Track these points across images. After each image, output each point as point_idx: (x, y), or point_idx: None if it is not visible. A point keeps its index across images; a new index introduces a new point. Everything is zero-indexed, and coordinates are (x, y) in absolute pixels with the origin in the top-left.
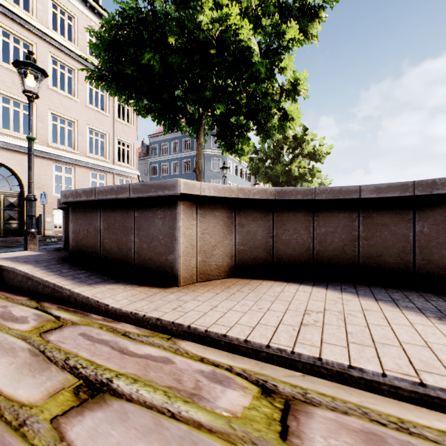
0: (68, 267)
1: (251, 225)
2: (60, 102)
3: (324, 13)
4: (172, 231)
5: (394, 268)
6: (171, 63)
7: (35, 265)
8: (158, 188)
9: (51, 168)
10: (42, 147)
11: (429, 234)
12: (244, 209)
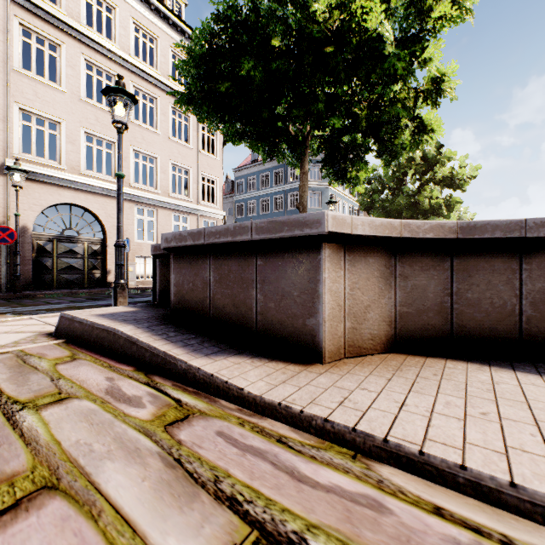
0: (174, 330)
1: (419, 277)
2: (142, 137)
3: None
4: (313, 286)
5: None
6: (274, 72)
7: (136, 325)
8: (294, 226)
9: (133, 212)
10: (124, 188)
11: None
12: (409, 253)
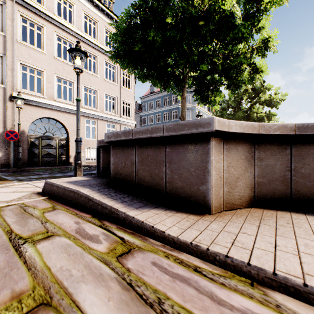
0: (114, 191)
1: (270, 159)
2: (89, 79)
3: None
4: (204, 164)
5: None
6: (167, 38)
7: (91, 188)
8: (191, 126)
9: (83, 122)
10: None
11: None
12: (263, 144)
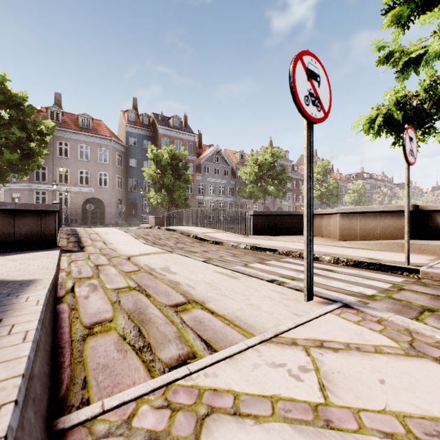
0: None
1: None
2: None
3: None
4: None
5: None
6: None
7: (13, 298)
8: None
9: None
10: None
11: None
12: None
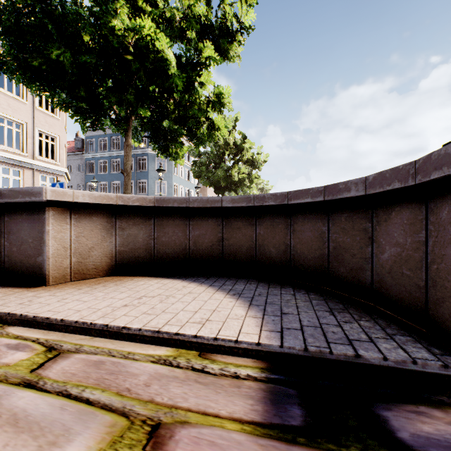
0: None
1: (133, 229)
2: None
3: (241, 38)
4: (41, 235)
5: (244, 262)
6: (86, 62)
7: None
8: (26, 194)
9: None
10: None
11: (264, 235)
12: (126, 214)
